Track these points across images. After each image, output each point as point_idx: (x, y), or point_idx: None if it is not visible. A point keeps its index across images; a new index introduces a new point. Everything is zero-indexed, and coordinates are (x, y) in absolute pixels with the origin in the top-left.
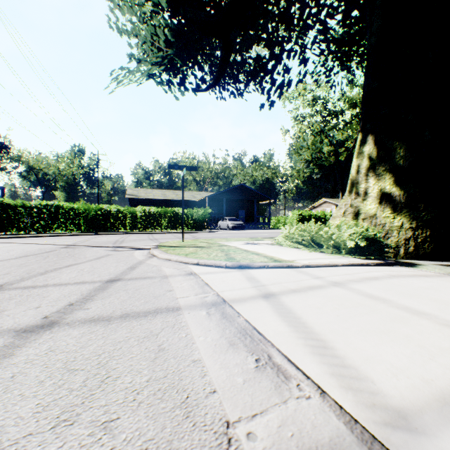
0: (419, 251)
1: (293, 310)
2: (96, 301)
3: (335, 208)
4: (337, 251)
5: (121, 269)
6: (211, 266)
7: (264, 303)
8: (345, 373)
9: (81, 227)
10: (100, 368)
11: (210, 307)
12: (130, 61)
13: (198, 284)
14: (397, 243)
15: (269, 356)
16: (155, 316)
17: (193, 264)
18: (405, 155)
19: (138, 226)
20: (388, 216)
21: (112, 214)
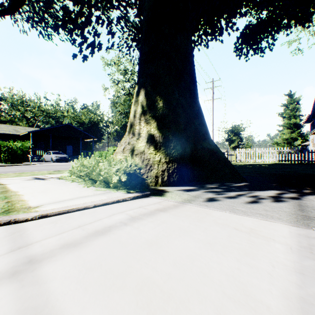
0: (171, 179)
1: None
2: None
3: None
4: (108, 185)
5: None
6: None
7: None
8: None
9: None
10: None
11: None
12: None
13: None
14: (157, 174)
15: None
16: None
17: None
18: (163, 106)
19: None
20: (152, 152)
21: None
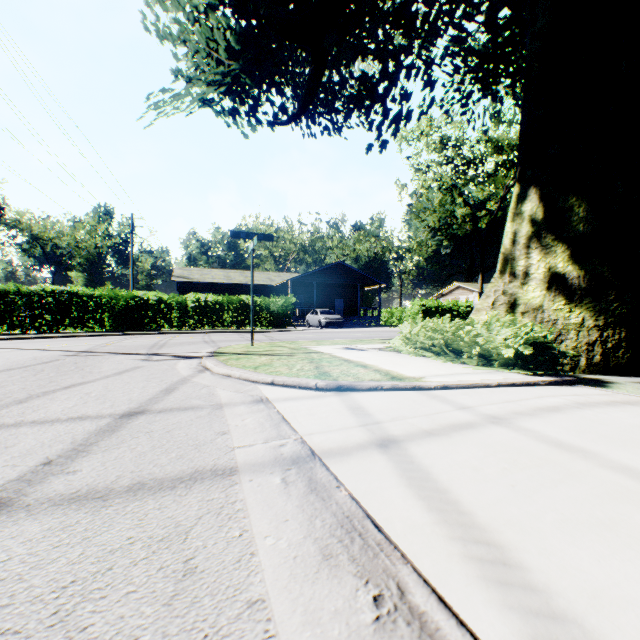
0: (609, 361)
1: (433, 473)
2: (94, 455)
3: (477, 296)
4: (485, 361)
5: (151, 393)
6: (293, 387)
7: (380, 458)
8: (561, 637)
9: (104, 324)
10: (54, 626)
11: (289, 467)
12: (176, 80)
13: (271, 420)
14: (576, 350)
15: (400, 589)
16: (189, 488)
17: (266, 384)
18: (586, 216)
19: (190, 322)
20: (561, 308)
21: (151, 304)
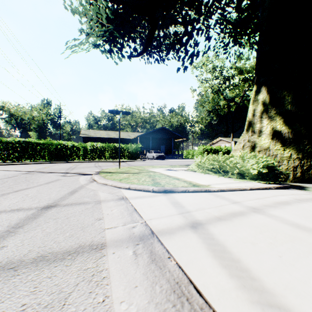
0: (305, 176)
1: (227, 247)
2: (18, 235)
3: (233, 143)
4: (241, 176)
5: (62, 194)
6: (140, 191)
7: (193, 236)
8: None
9: (45, 157)
10: None
11: (137, 243)
12: (81, 34)
13: (128, 210)
14: (287, 170)
15: None
16: (73, 260)
17: (125, 189)
18: (292, 101)
19: (88, 157)
20: (279, 148)
21: (69, 147)
